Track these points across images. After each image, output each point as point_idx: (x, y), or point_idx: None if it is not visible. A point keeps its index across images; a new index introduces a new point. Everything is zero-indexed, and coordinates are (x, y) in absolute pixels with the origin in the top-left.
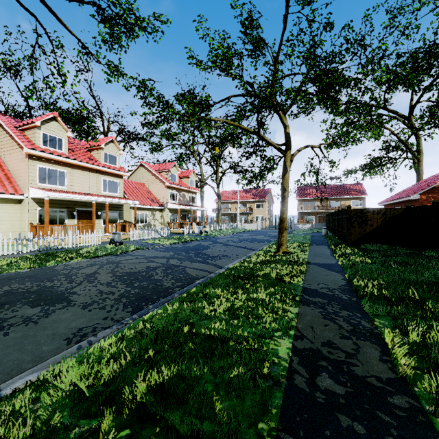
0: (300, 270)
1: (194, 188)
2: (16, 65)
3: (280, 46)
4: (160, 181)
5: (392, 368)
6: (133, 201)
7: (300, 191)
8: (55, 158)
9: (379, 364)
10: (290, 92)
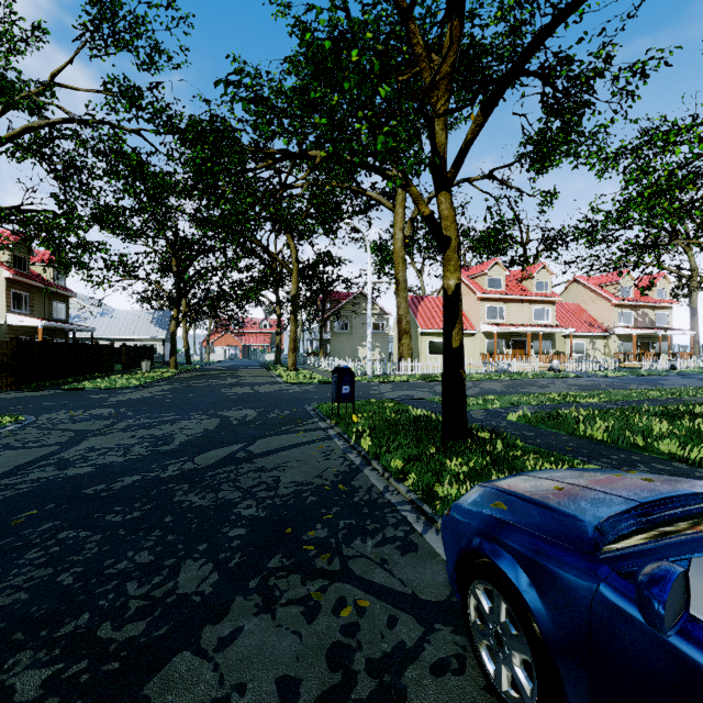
0: None
1: (665, 300)
2: None
3: None
4: (602, 299)
5: None
6: (567, 329)
7: None
8: (497, 297)
9: None
10: None
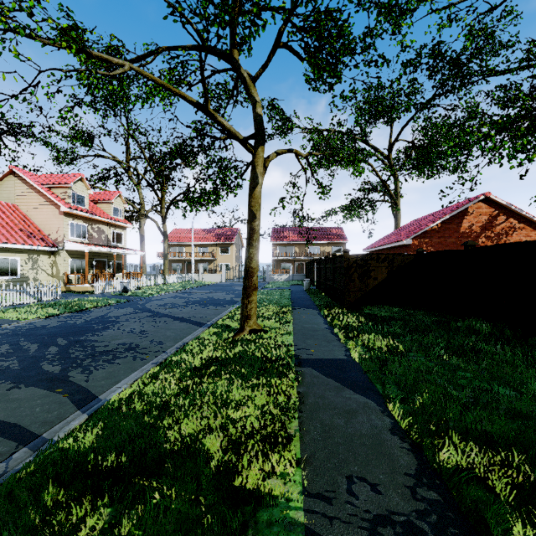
0: (288, 403)
1: (121, 220)
2: None
3: None
4: (50, 203)
5: None
6: None
7: (276, 232)
8: None
9: None
10: None
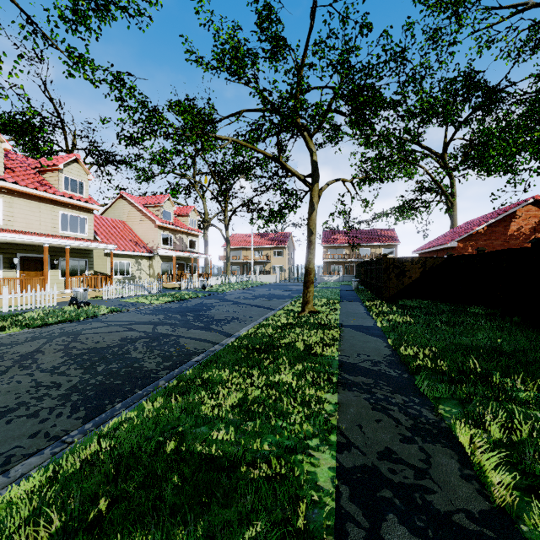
0: (333, 336)
1: (195, 229)
2: None
3: (306, 49)
4: (148, 219)
5: (481, 491)
6: (108, 245)
7: (326, 236)
8: None
9: (463, 485)
10: (320, 107)
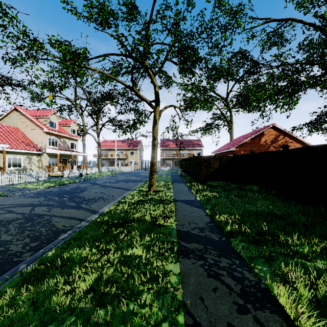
0: (171, 209)
1: (75, 135)
2: None
3: (152, 15)
4: (37, 126)
5: None
6: (0, 144)
7: (162, 142)
8: None
9: None
10: (161, 51)
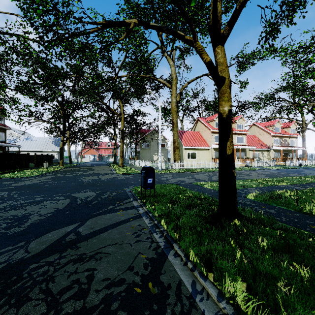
0: None
1: (294, 134)
2: (198, 93)
3: None
4: (266, 133)
5: None
6: (252, 146)
7: None
8: None
9: None
10: None
